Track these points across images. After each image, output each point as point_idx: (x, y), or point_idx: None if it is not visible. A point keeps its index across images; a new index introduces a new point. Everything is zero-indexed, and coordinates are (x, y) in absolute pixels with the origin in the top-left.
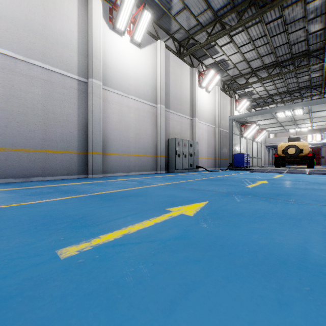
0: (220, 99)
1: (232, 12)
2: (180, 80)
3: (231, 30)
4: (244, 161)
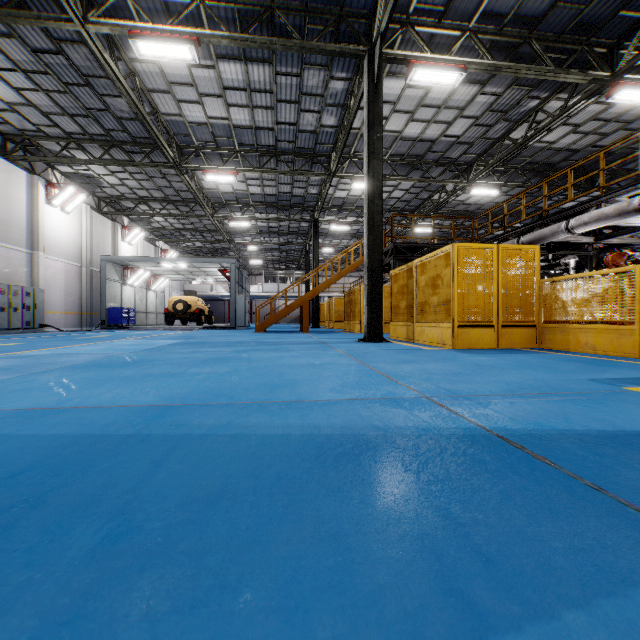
0: (92, 224)
1: (91, 142)
2: (6, 192)
3: (90, 163)
4: (123, 318)
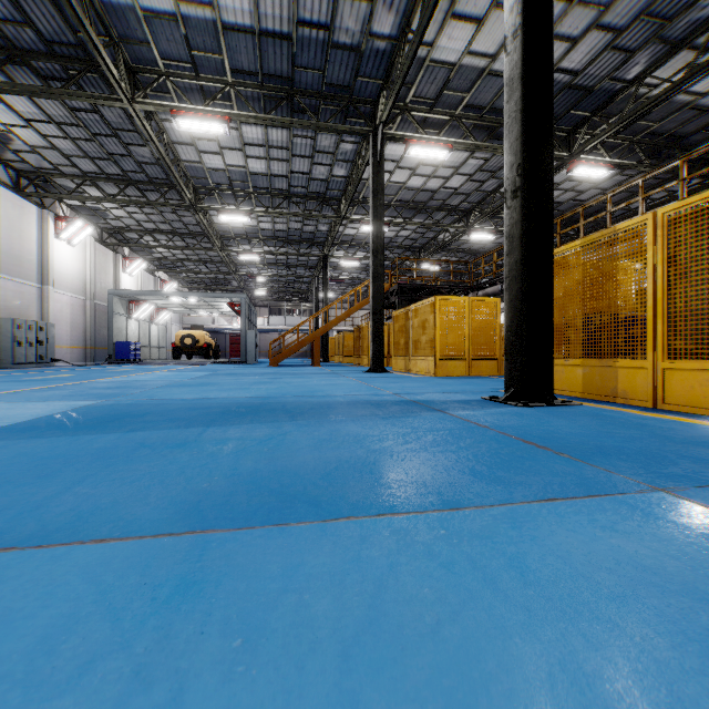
0: (95, 256)
1: (107, 181)
2: (20, 228)
3: (105, 201)
4: (130, 352)
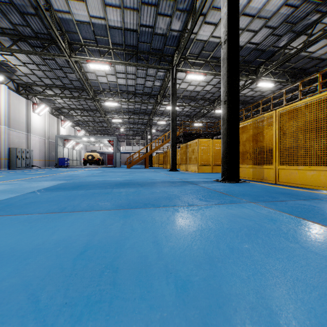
0: (49, 120)
1: (56, 88)
2: (18, 108)
3: (55, 96)
4: (65, 162)
